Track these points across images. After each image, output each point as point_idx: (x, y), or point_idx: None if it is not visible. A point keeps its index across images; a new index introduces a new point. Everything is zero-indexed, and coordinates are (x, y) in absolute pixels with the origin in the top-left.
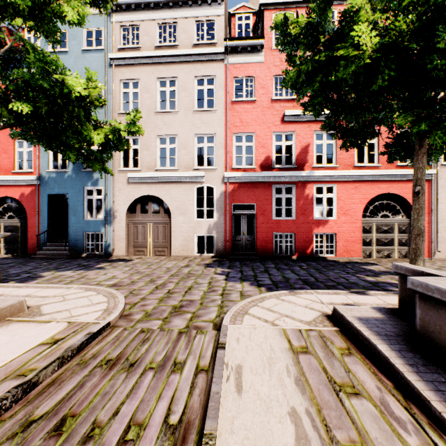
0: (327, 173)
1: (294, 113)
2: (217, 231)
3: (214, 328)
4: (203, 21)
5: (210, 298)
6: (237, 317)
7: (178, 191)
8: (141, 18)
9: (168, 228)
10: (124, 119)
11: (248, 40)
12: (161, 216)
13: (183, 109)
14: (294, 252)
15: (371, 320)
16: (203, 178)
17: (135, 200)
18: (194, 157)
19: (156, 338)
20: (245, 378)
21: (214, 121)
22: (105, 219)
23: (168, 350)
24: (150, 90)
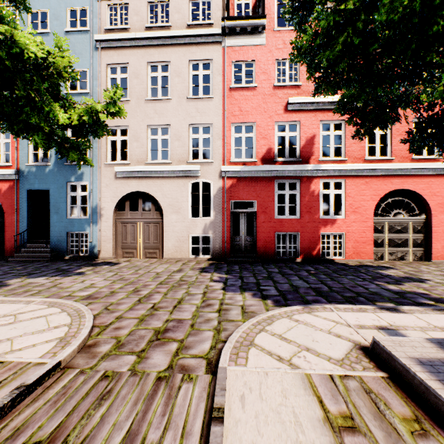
0: (335, 166)
1: (299, 101)
2: (213, 230)
3: (208, 370)
4: (198, 0)
5: (203, 317)
6: (239, 351)
7: (171, 186)
8: None
9: (160, 227)
10: None
11: (248, 19)
12: (152, 214)
13: (176, 97)
14: (298, 254)
15: (438, 364)
16: (198, 172)
17: (124, 197)
18: (189, 150)
19: (122, 391)
20: None
21: (211, 110)
22: (90, 218)
23: (135, 417)
24: (140, 76)
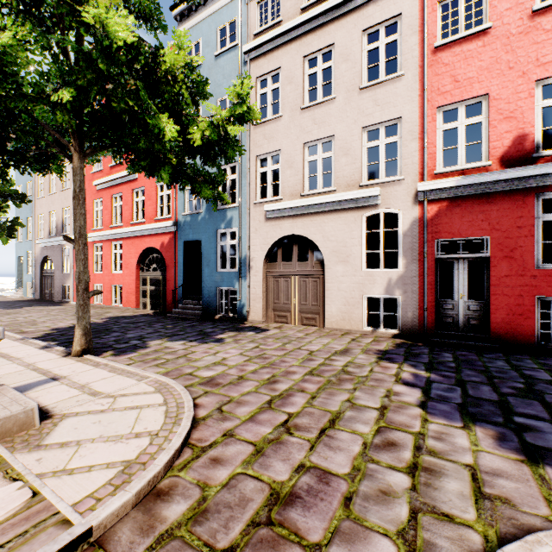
0: None
1: None
2: (403, 289)
3: None
4: None
5: (375, 479)
6: None
7: (335, 225)
8: None
9: (320, 283)
10: (261, 131)
11: None
12: (310, 265)
13: (343, 92)
14: None
15: None
16: (376, 198)
17: (275, 243)
18: (362, 167)
19: None
20: None
21: (399, 95)
22: (239, 271)
23: None
24: (295, 79)
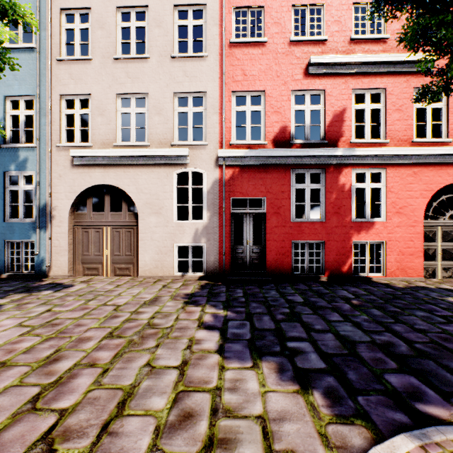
0: (373, 151)
1: (324, 61)
2: (207, 238)
3: None
4: None
5: None
6: None
7: (149, 178)
8: None
9: (134, 234)
10: (66, 69)
11: None
12: (123, 216)
13: (156, 55)
14: (323, 270)
15: None
16: (186, 158)
17: (84, 192)
18: (174, 128)
19: None
20: None
21: (204, 73)
22: (36, 221)
23: None
24: (107, 26)
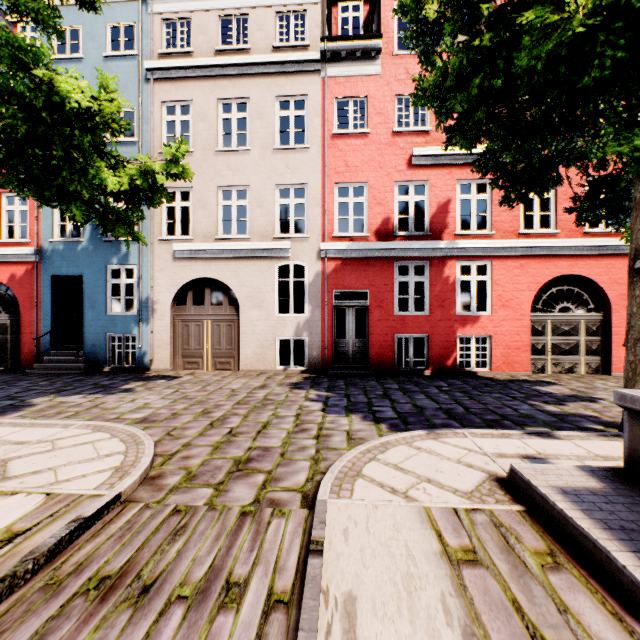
0: (477, 243)
1: (427, 153)
2: (309, 332)
3: (304, 504)
4: (288, 13)
5: (297, 444)
6: (343, 483)
7: (251, 271)
8: (193, 7)
9: (235, 327)
10: None
11: (357, 40)
12: (224, 309)
13: (258, 147)
14: (427, 365)
15: (584, 494)
16: (288, 251)
17: (185, 285)
18: (275, 220)
19: (199, 526)
20: (363, 629)
21: (306, 165)
22: (139, 315)
23: (217, 553)
24: (208, 118)
